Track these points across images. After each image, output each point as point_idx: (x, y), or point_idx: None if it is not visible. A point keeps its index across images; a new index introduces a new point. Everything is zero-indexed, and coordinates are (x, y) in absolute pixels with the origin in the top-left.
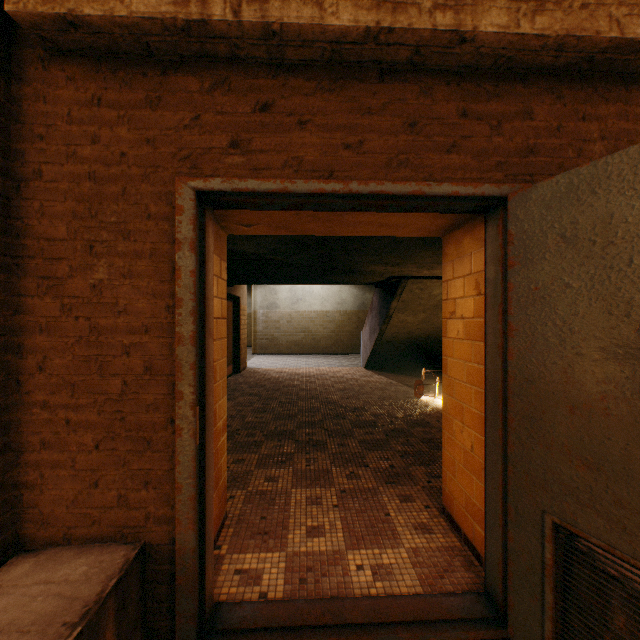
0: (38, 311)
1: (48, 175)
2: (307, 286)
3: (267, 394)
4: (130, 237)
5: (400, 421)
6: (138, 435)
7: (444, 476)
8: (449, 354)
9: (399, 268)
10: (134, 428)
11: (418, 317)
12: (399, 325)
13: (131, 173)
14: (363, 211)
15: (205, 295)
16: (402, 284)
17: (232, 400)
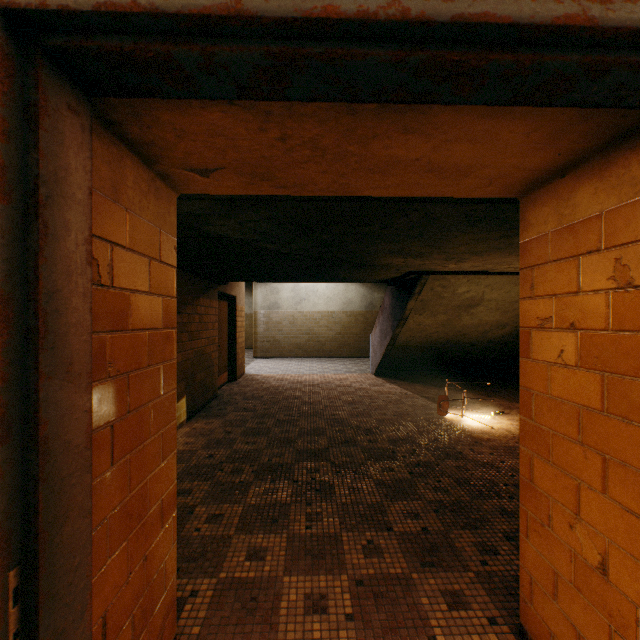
0: None
1: None
2: (311, 285)
3: (263, 409)
4: None
5: (425, 450)
6: None
7: (524, 581)
8: (537, 387)
9: (421, 260)
10: None
11: (437, 319)
12: (415, 328)
13: None
14: (421, 100)
15: (38, 284)
16: (422, 281)
17: (222, 417)
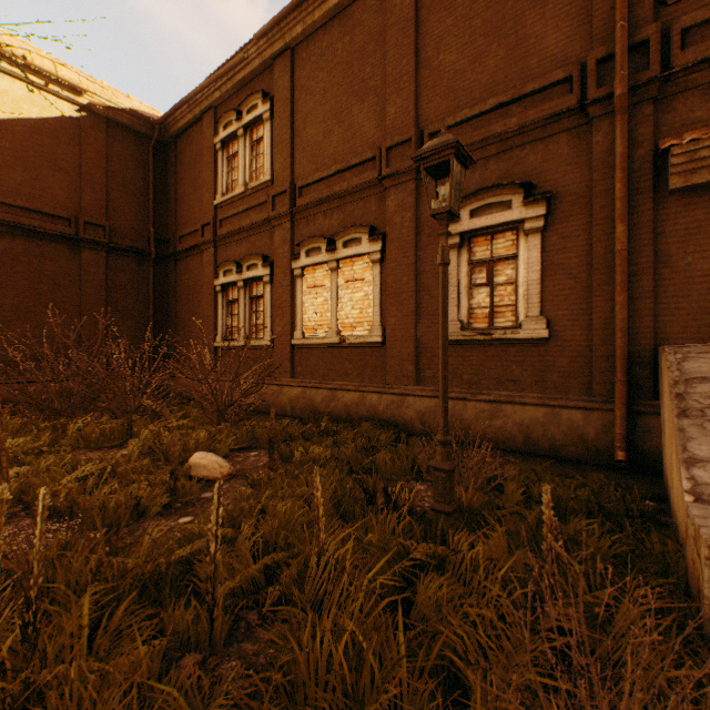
0: (662, 274)
1: (666, 232)
2: None
3: None
4: (700, 246)
5: None
6: (704, 311)
7: None
8: None
9: None
10: (702, 309)
11: None
12: None
13: (701, 225)
14: None
15: None
16: None
17: None
